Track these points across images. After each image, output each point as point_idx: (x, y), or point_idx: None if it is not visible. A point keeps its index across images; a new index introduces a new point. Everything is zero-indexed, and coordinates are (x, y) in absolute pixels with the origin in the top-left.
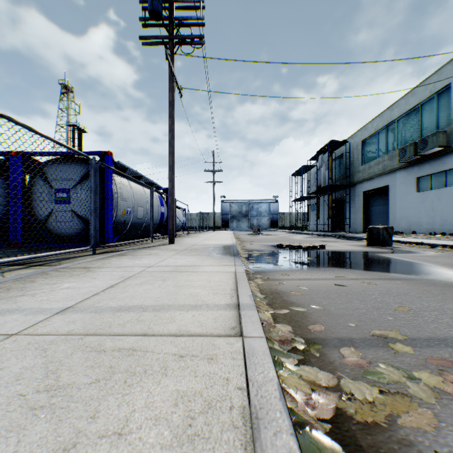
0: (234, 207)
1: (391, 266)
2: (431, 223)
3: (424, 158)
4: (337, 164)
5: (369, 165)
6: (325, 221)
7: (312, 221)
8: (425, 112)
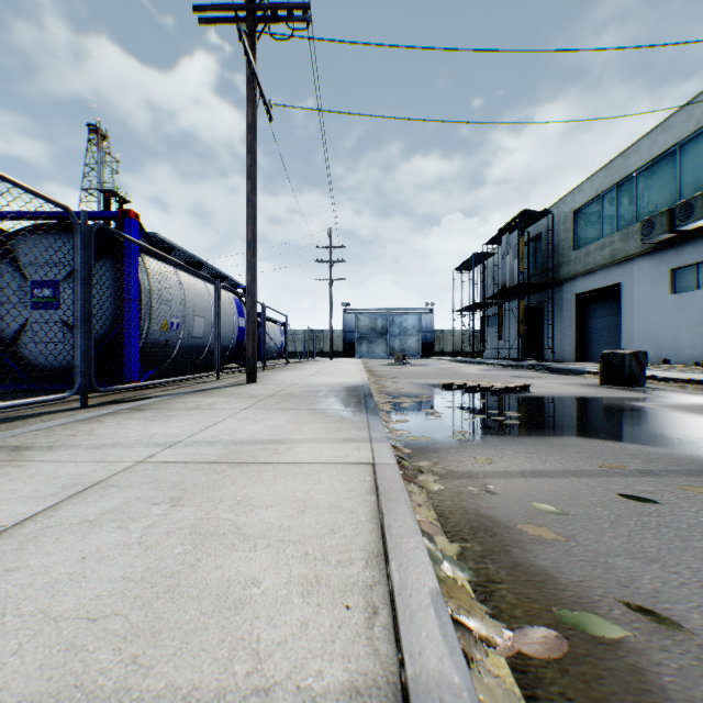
0: (364, 321)
1: (692, 433)
2: (698, 345)
3: (685, 237)
4: (532, 250)
5: (587, 251)
6: (512, 343)
7: (489, 344)
8: (686, 159)
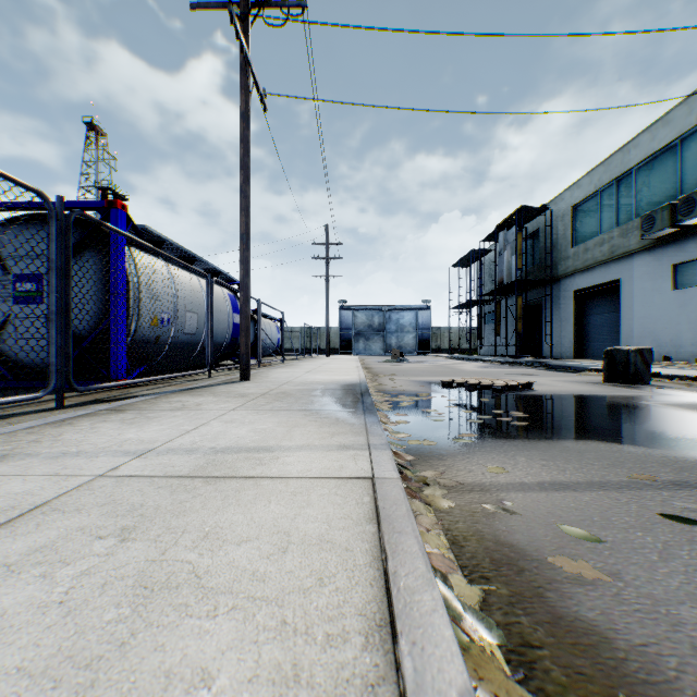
0: (361, 318)
1: None
2: None
3: (687, 232)
4: (529, 247)
5: (586, 247)
6: (509, 340)
7: (486, 340)
8: (688, 153)
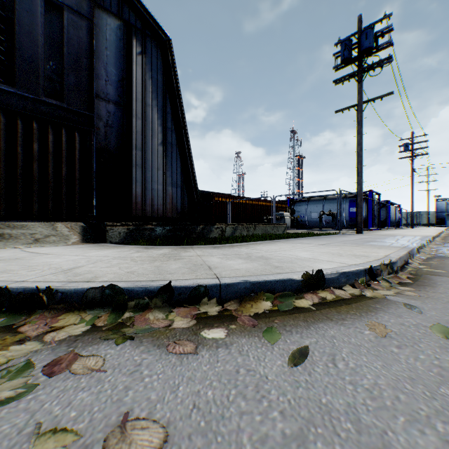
0: None
1: None
2: None
3: None
4: None
5: None
6: None
7: None
8: None
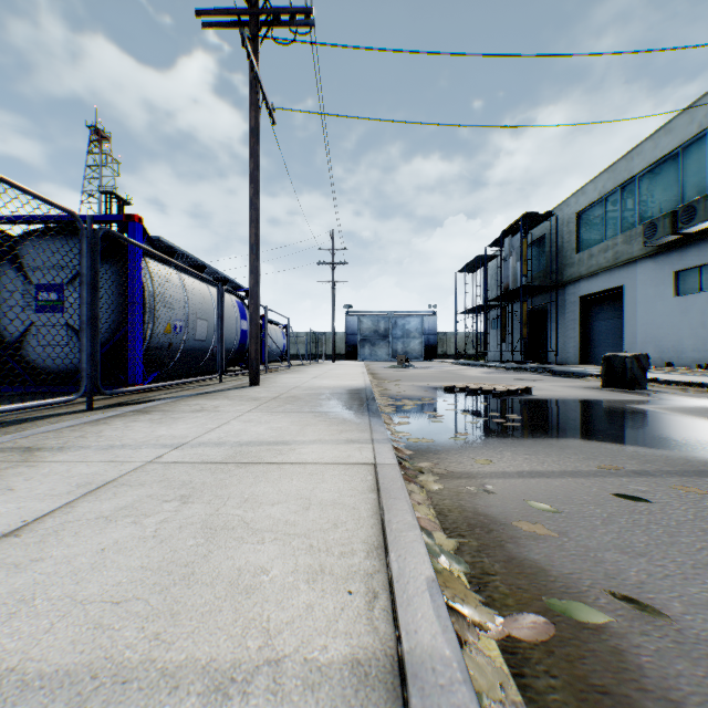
0: (366, 323)
1: (689, 435)
2: (701, 348)
3: (688, 239)
4: (535, 252)
5: (590, 253)
6: (515, 346)
7: (492, 346)
8: (689, 161)
